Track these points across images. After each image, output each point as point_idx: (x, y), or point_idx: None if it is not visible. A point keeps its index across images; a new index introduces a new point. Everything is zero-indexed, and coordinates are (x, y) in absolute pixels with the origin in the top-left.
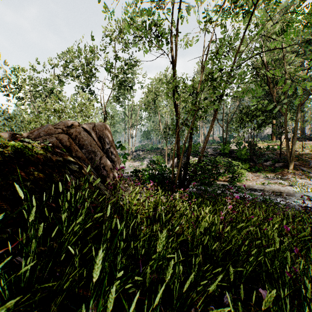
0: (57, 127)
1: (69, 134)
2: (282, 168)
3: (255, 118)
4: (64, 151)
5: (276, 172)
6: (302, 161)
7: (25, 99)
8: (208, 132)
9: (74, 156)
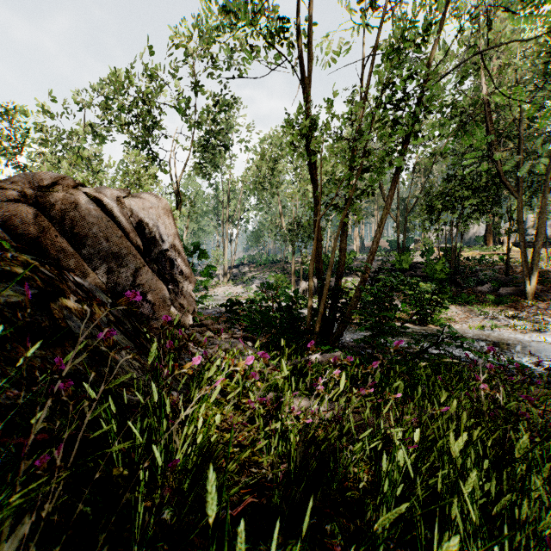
0: (8, 186)
1: (43, 206)
2: (514, 298)
3: (460, 203)
4: (3, 246)
5: (503, 305)
6: (548, 284)
7: (31, 169)
8: (383, 222)
9: (45, 264)
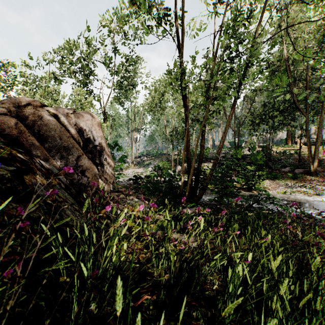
0: None
1: (21, 117)
2: (304, 175)
3: (272, 119)
4: None
5: (297, 179)
6: (324, 167)
7: None
8: (226, 130)
9: (21, 152)
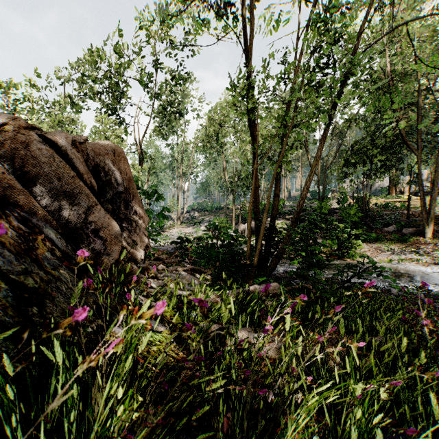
0: None
1: None
2: (415, 237)
3: (370, 159)
4: None
5: (406, 243)
6: None
7: None
8: (311, 172)
9: None
